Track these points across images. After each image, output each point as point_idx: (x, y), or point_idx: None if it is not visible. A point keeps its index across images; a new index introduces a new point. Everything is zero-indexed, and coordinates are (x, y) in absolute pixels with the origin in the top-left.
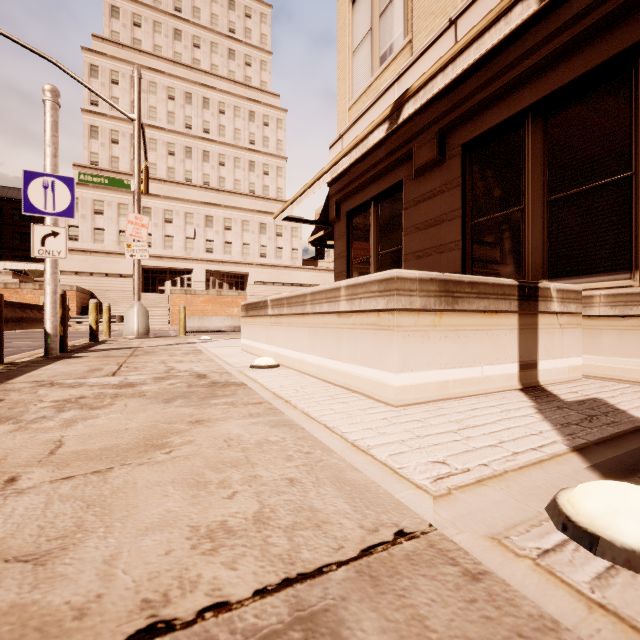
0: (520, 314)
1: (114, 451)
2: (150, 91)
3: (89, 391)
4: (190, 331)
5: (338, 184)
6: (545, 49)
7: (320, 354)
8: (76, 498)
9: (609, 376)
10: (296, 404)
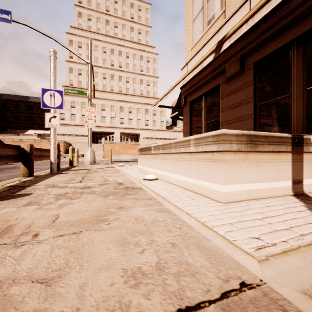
0: (293, 153)
1: (82, 222)
2: (95, 50)
3: (70, 190)
4: (113, 161)
5: (185, 88)
6: (305, 6)
7: (179, 174)
8: (65, 247)
9: None
10: (169, 200)
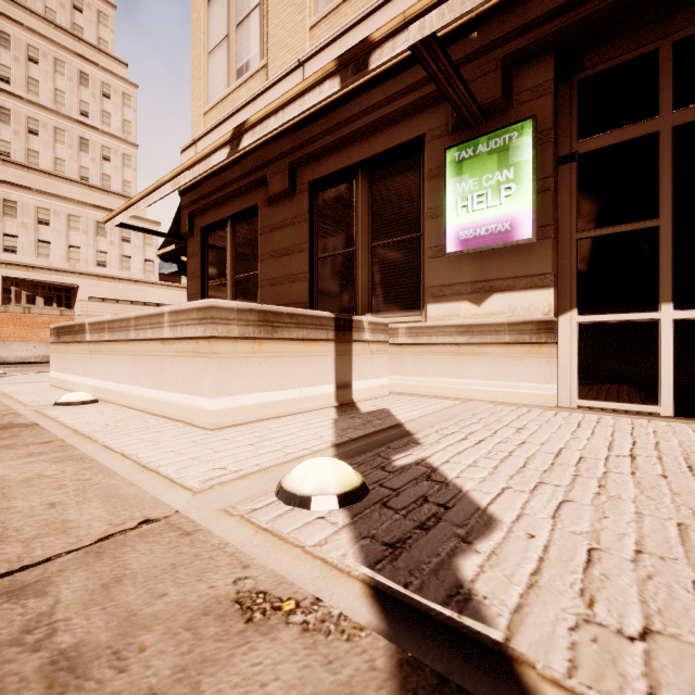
0: (337, 342)
1: None
2: None
3: None
4: None
5: (191, 195)
6: (368, 118)
7: (144, 384)
8: None
9: (408, 392)
10: (98, 438)
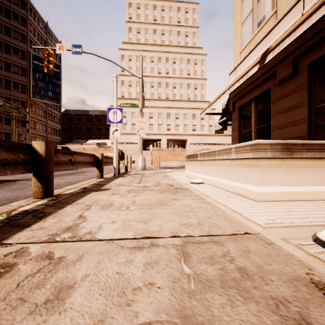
0: None
1: (151, 204)
2: (143, 60)
3: (134, 188)
4: (161, 167)
5: (233, 93)
6: None
7: (222, 178)
8: (146, 213)
9: None
10: (211, 197)
